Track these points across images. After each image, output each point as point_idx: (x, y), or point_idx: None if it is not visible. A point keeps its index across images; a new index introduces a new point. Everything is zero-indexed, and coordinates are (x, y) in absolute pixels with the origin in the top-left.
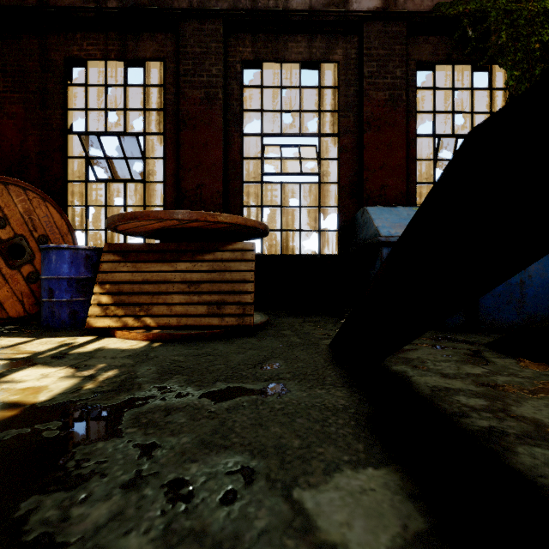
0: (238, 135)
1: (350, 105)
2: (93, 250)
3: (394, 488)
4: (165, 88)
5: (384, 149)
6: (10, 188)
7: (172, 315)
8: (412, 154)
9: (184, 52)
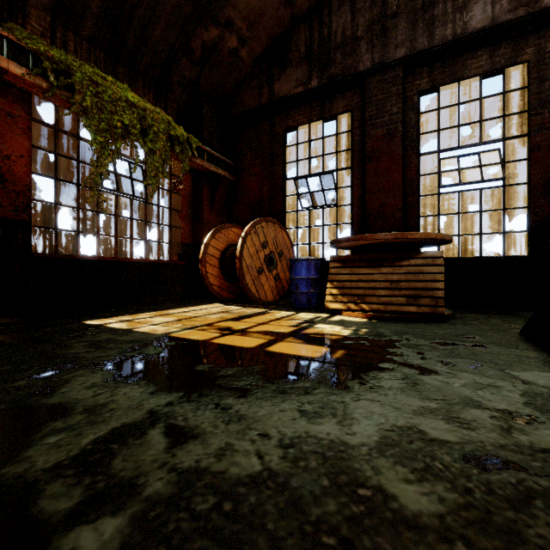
0: (414, 156)
1: (544, 101)
2: (319, 259)
3: None
4: (352, 133)
5: None
6: (268, 224)
7: (380, 303)
8: None
9: (368, 102)
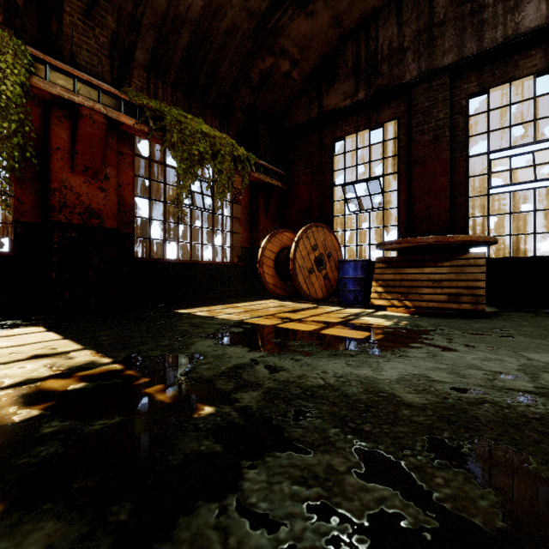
0: (462, 159)
1: None
2: (365, 261)
3: None
4: (398, 139)
5: None
6: (318, 228)
7: (422, 300)
8: None
9: (415, 110)
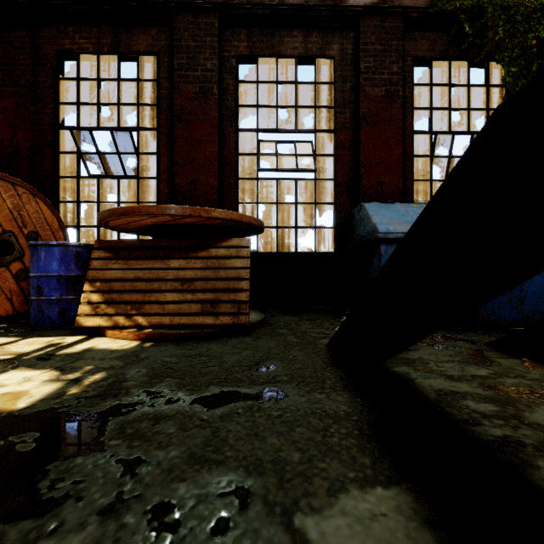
0: (233, 130)
1: (346, 100)
2: (84, 246)
3: (407, 512)
4: (158, 83)
5: (381, 145)
6: None
7: (165, 313)
8: (408, 151)
9: (178, 46)
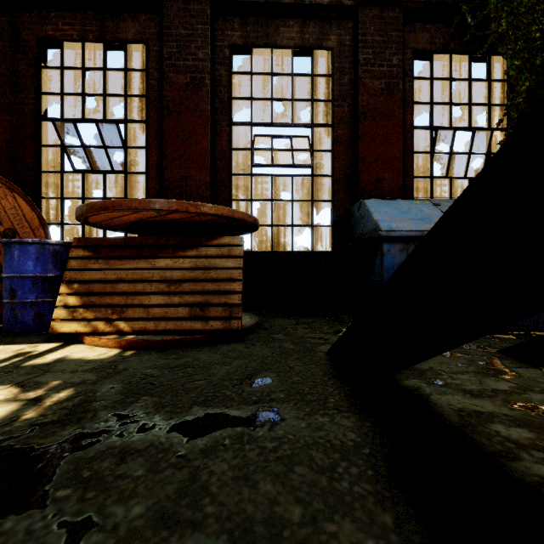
0: (226, 124)
1: (344, 94)
2: (63, 244)
3: None
4: (147, 73)
5: (380, 141)
6: None
7: (150, 318)
8: (408, 147)
9: (167, 34)
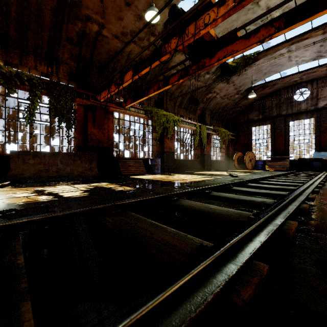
0: (287, 136)
1: (318, 126)
2: (263, 160)
3: None
4: (271, 129)
5: (326, 136)
6: (250, 152)
7: (276, 168)
8: None
9: (275, 124)
